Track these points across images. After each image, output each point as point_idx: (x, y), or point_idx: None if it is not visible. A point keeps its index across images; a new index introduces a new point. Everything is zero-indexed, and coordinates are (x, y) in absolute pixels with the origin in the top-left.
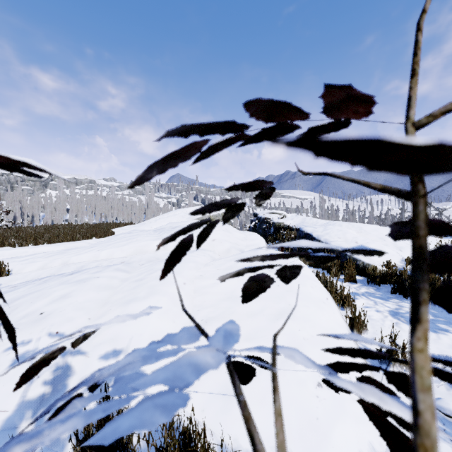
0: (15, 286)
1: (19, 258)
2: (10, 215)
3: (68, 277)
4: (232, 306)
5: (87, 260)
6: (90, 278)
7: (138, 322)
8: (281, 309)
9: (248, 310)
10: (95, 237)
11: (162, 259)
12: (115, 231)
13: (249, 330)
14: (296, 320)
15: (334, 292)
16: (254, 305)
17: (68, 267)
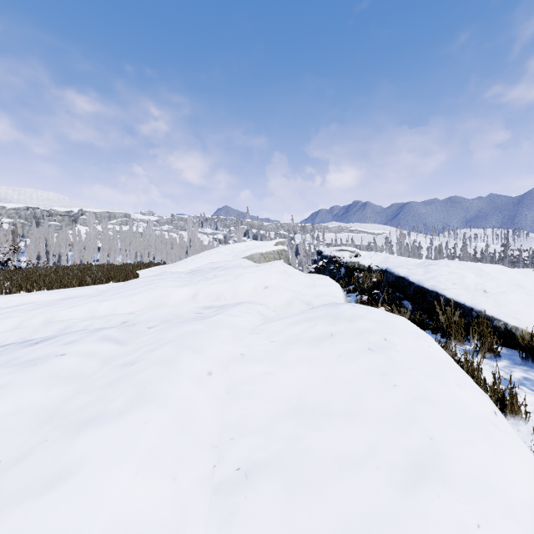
0: None
1: None
2: (33, 255)
3: (24, 351)
4: (301, 433)
5: (79, 317)
6: (48, 357)
7: (82, 492)
8: (416, 453)
9: (338, 448)
10: (112, 281)
11: (184, 318)
12: (140, 273)
13: (349, 515)
14: (459, 489)
15: (484, 386)
16: (351, 435)
17: (48, 327)
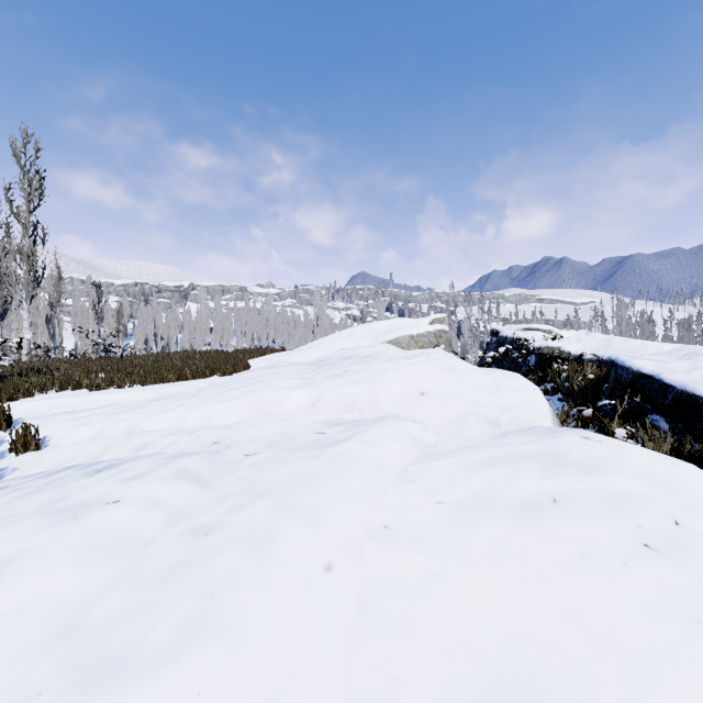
0: (6, 486)
1: (74, 414)
2: (140, 338)
3: (78, 484)
4: None
5: (165, 428)
6: (97, 503)
7: None
8: None
9: None
10: (217, 374)
11: (297, 441)
12: (252, 363)
13: None
14: None
15: None
16: None
17: (125, 442)
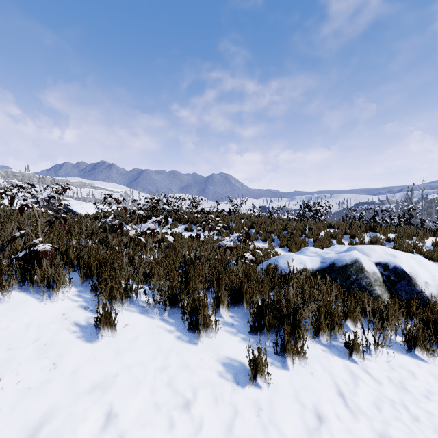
0: None
1: None
2: None
3: None
4: None
5: None
6: None
7: None
8: None
9: None
10: None
11: None
12: None
13: None
14: None
15: None
16: None
17: None
